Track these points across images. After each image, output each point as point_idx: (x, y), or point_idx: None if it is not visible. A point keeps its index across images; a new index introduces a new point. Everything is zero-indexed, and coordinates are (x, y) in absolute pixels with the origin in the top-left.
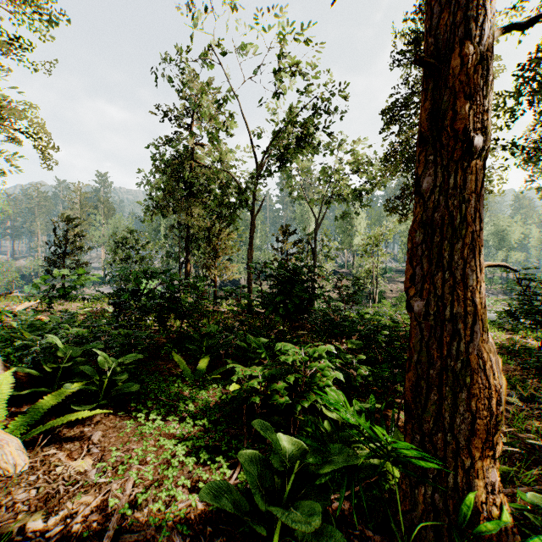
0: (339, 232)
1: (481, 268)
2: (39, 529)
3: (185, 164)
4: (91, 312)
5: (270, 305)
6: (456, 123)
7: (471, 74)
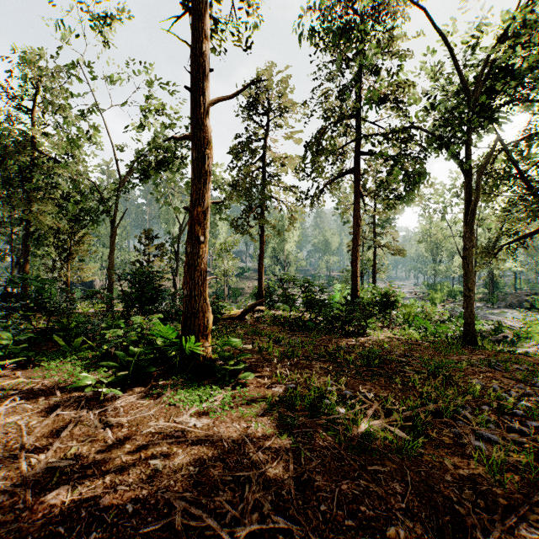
0: None
1: (204, 279)
2: (18, 391)
3: (25, 154)
4: None
5: (129, 300)
6: (195, 233)
7: (200, 217)
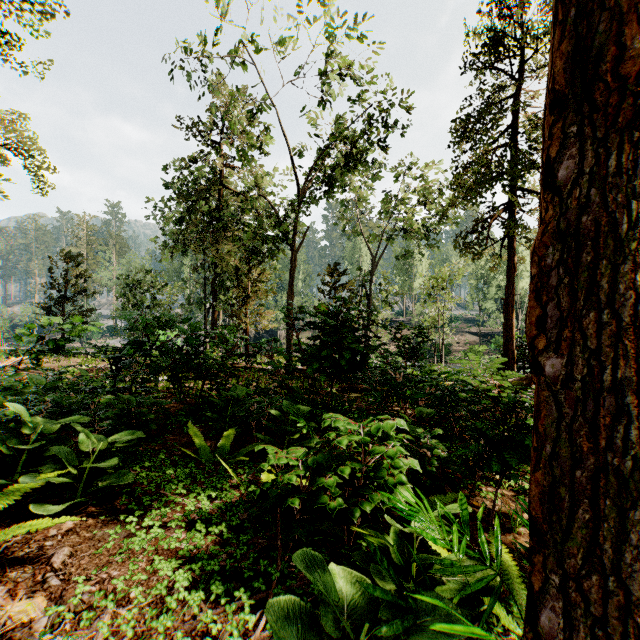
0: (396, 273)
1: None
2: None
3: (212, 190)
4: (94, 370)
5: (315, 361)
6: (622, 65)
7: None
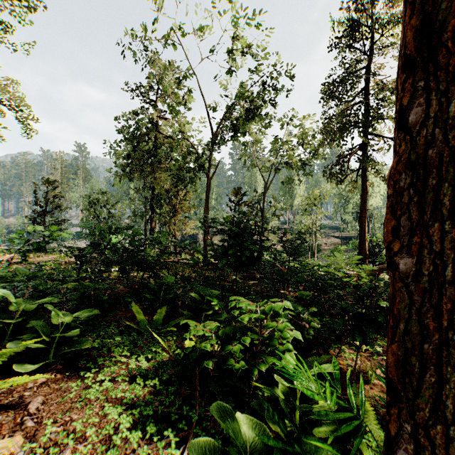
0: (282, 194)
1: None
2: None
3: (150, 135)
4: (66, 263)
5: (224, 257)
6: None
7: None
